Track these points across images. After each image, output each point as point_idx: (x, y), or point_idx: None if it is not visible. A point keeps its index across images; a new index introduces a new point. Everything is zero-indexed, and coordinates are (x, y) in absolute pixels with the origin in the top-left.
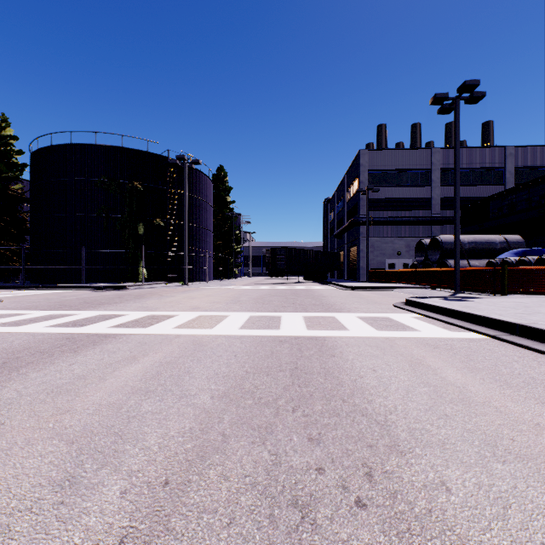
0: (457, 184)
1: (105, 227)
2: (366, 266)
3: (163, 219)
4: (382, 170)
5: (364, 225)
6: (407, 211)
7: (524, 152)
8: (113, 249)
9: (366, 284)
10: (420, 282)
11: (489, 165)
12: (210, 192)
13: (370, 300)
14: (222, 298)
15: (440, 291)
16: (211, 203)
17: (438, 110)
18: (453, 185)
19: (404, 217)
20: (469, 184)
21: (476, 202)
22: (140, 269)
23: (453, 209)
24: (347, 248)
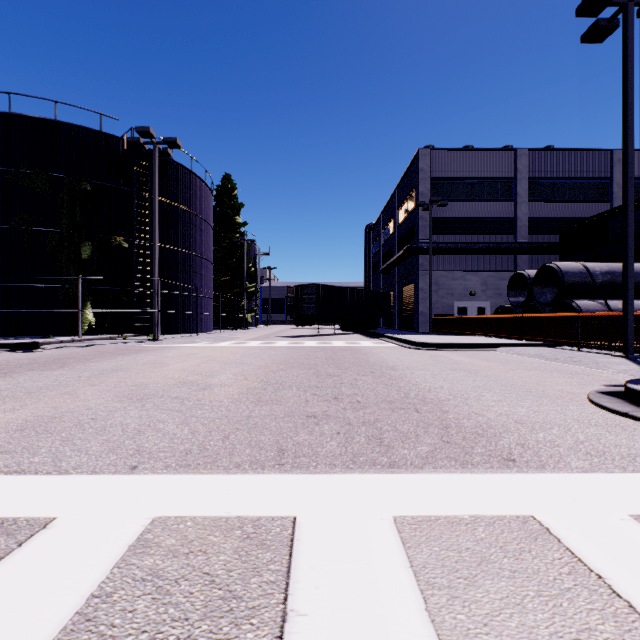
0: (630, 158)
1: (25, 247)
2: (429, 310)
3: (128, 237)
4: (450, 178)
5: (426, 253)
6: (483, 235)
7: (637, 157)
8: (41, 283)
9: (443, 339)
10: (530, 335)
11: (591, 175)
12: (208, 205)
13: (500, 379)
14: (178, 376)
15: (588, 353)
16: (209, 221)
17: (585, 33)
18: (544, 200)
19: (481, 243)
20: (565, 199)
21: (585, 220)
22: (85, 314)
23: (544, 234)
24: (398, 287)
